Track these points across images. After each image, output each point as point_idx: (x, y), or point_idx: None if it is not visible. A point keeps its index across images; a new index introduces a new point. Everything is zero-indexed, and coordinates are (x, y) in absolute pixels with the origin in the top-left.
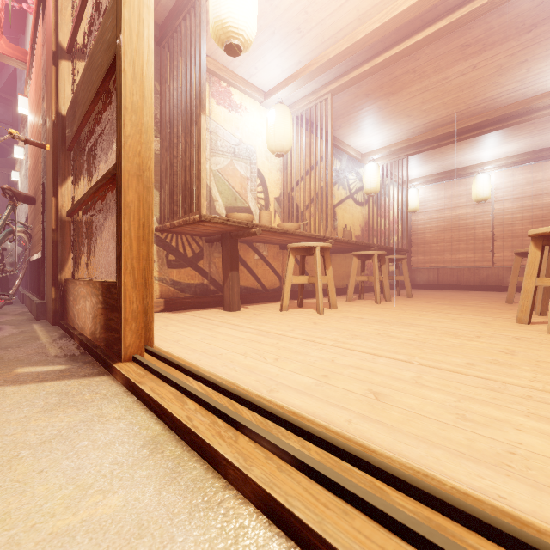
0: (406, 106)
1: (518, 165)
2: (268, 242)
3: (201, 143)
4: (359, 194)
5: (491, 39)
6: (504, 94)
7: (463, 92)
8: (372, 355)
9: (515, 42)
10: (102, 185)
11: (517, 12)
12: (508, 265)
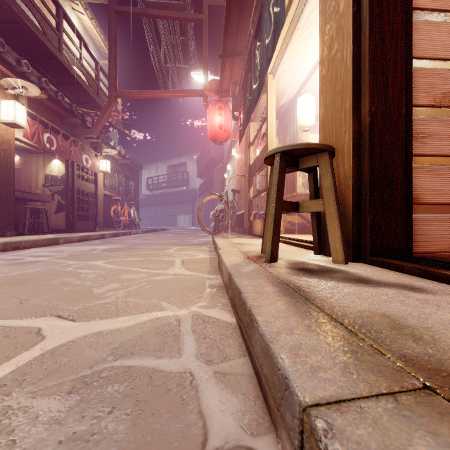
0: None
1: None
2: None
3: None
4: None
5: None
6: None
7: None
8: None
9: None
10: (263, 192)
11: None
12: None
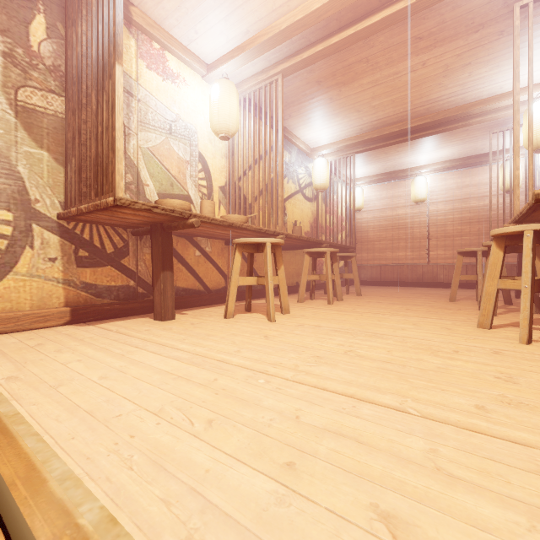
0: (356, 100)
1: (450, 170)
2: (211, 237)
3: (116, 102)
4: (308, 190)
5: (442, 34)
6: (446, 97)
7: (411, 90)
8: (350, 398)
9: (463, 41)
10: None
11: (469, 7)
12: (441, 263)
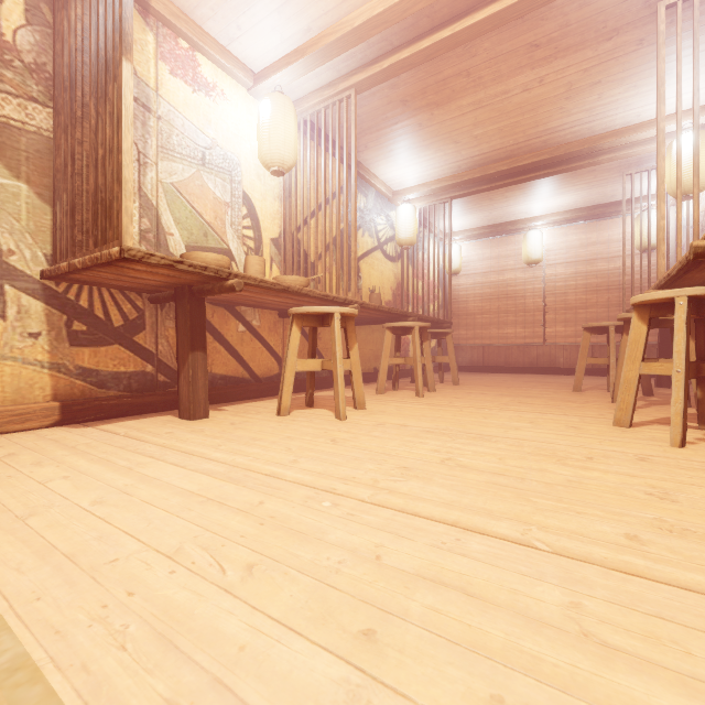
0: (453, 128)
1: (572, 223)
2: (260, 306)
3: (123, 114)
4: (390, 246)
5: (565, 41)
6: (569, 126)
7: (524, 116)
8: (452, 527)
9: (591, 52)
10: None
11: (601, 6)
12: (561, 343)
